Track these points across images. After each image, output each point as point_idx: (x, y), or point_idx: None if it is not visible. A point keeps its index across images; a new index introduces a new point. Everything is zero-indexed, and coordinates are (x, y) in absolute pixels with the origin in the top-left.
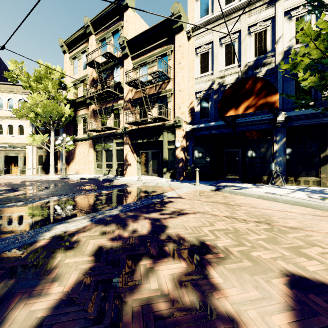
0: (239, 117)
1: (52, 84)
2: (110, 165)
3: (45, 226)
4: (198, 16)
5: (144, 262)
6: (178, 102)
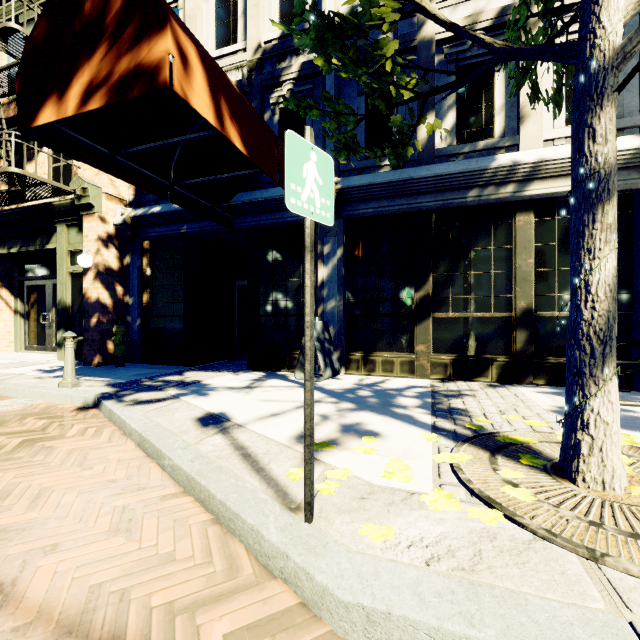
0: (241, 189)
1: None
2: None
3: None
4: None
5: None
6: None
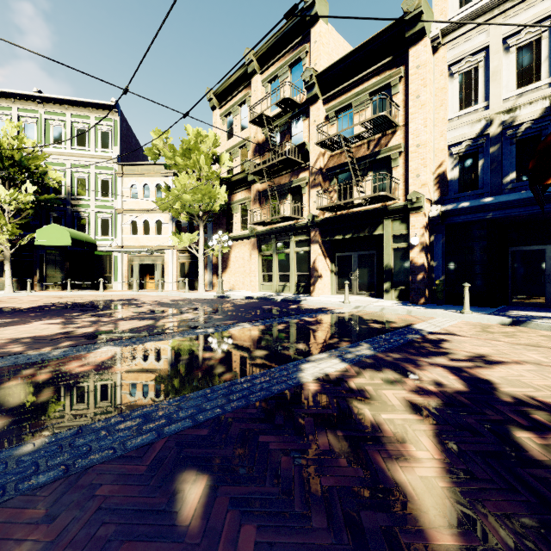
0: None
1: (204, 158)
2: (286, 277)
3: (286, 364)
4: (453, 6)
5: (521, 434)
6: (415, 166)
